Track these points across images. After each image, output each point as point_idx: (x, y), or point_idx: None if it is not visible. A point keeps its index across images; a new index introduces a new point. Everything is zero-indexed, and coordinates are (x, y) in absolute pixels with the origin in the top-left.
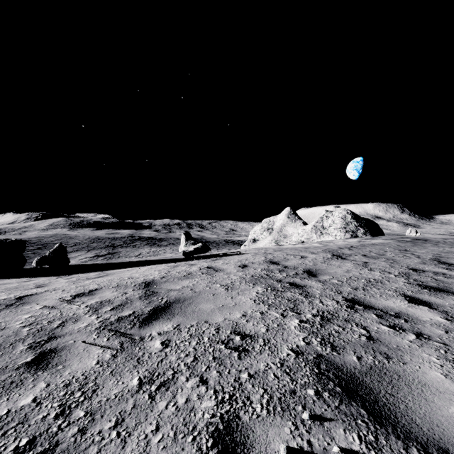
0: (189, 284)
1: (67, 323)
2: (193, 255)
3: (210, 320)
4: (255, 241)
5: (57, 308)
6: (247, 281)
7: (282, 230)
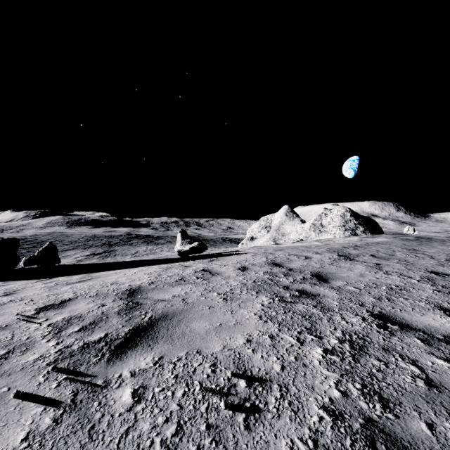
0: (181, 292)
1: (12, 354)
2: (188, 254)
3: (204, 350)
4: (253, 239)
5: (10, 329)
6: (249, 289)
7: (280, 228)
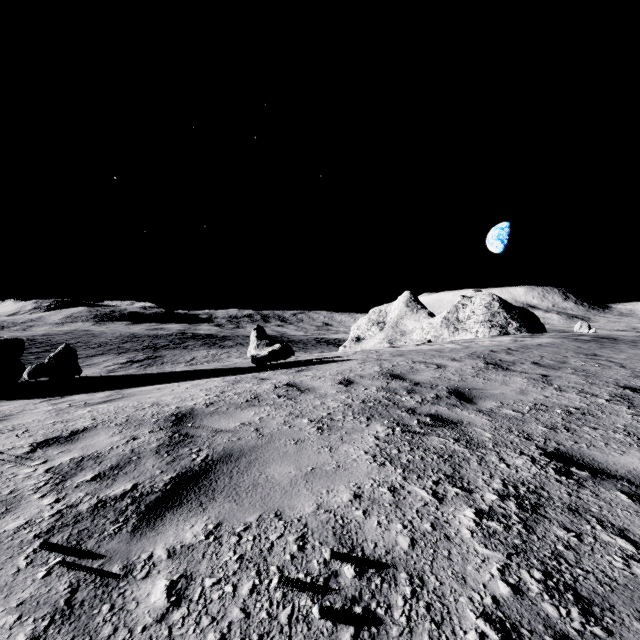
0: (254, 417)
1: None
2: (267, 361)
3: (287, 511)
4: (360, 340)
5: None
6: (356, 413)
7: (399, 325)
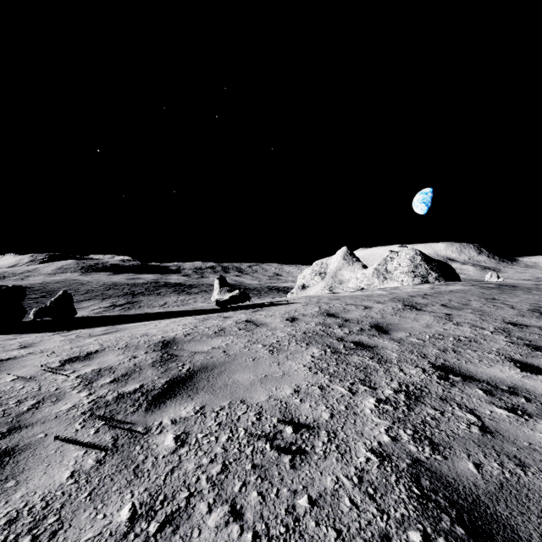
0: (222, 343)
1: (42, 404)
2: (228, 304)
3: (248, 400)
4: (305, 288)
5: (35, 380)
6: (299, 340)
7: (337, 275)
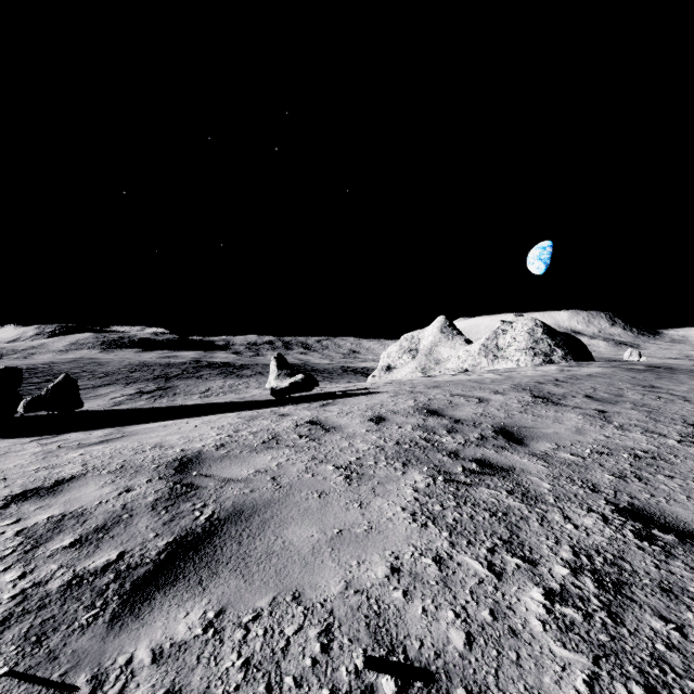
0: (271, 463)
1: None
2: (288, 394)
3: (307, 592)
4: (390, 369)
5: None
6: (390, 457)
7: (433, 353)
